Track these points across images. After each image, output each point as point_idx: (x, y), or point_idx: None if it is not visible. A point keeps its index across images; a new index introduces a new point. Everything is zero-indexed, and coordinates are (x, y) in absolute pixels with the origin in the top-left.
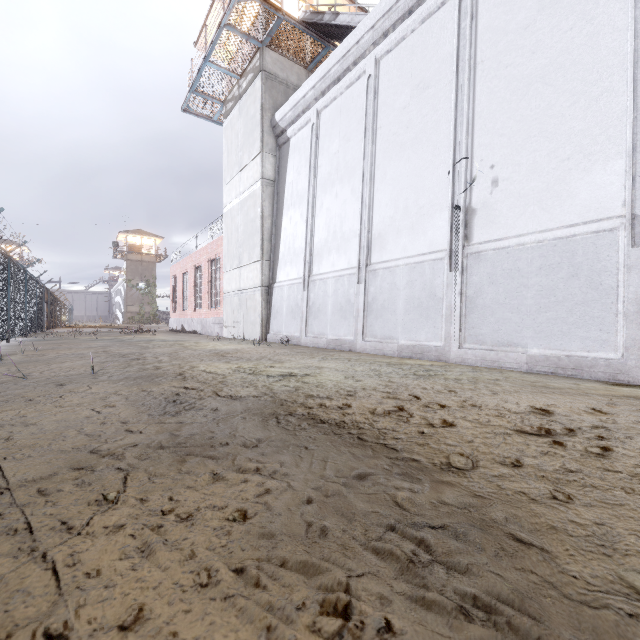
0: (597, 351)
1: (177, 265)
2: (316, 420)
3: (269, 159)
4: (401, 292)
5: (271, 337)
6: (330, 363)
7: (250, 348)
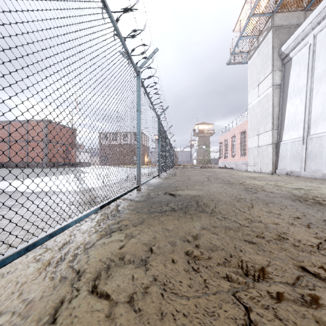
0: None
1: (222, 136)
2: (322, 203)
3: (277, 74)
4: None
5: (278, 171)
6: None
7: (267, 176)
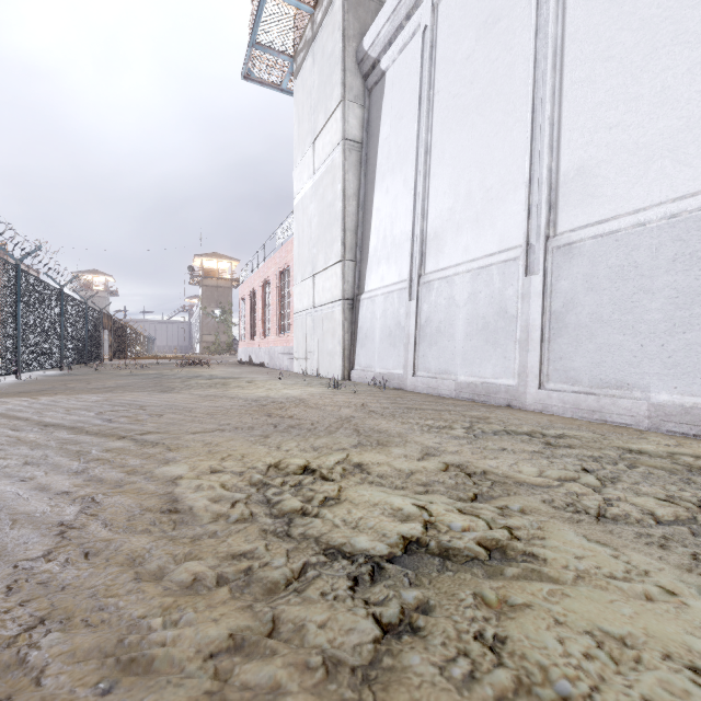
0: None
1: (245, 284)
2: None
3: (354, 110)
4: (655, 282)
5: (357, 374)
6: (512, 456)
7: (323, 395)
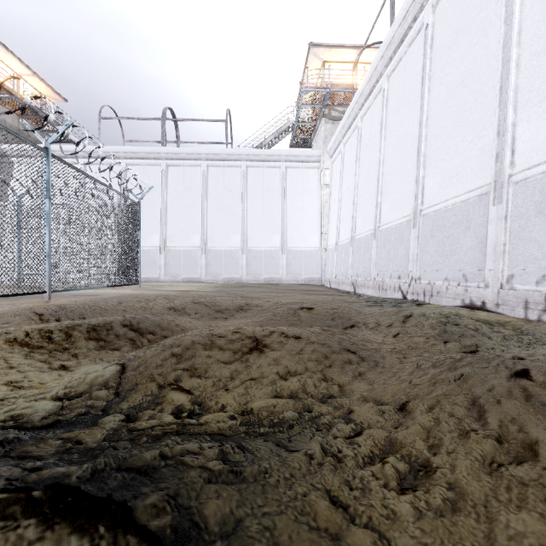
0: (154, 276)
1: None
2: None
3: None
4: None
5: None
6: None
7: None
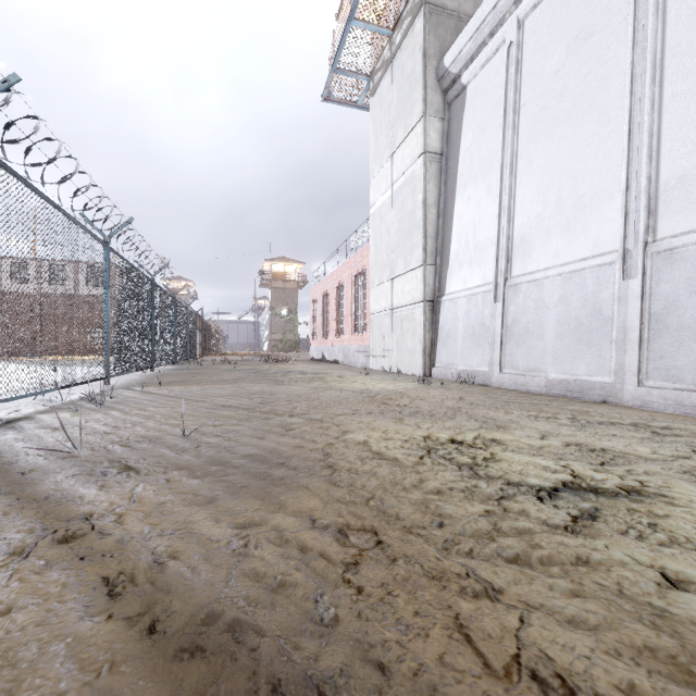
0: None
1: (317, 287)
2: None
3: (434, 124)
4: None
5: (438, 371)
6: (623, 440)
7: (416, 389)
